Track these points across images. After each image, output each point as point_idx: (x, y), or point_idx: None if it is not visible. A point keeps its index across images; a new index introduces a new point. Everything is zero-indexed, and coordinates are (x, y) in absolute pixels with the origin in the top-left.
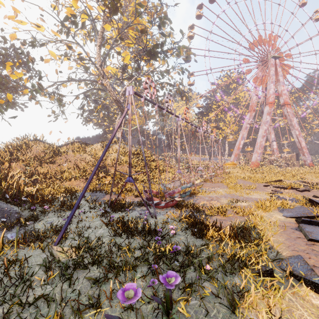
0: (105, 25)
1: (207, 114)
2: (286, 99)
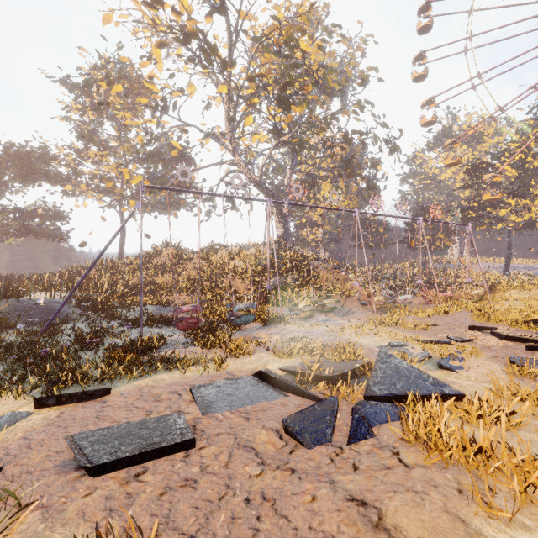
0: (219, 88)
1: (493, 168)
2: None
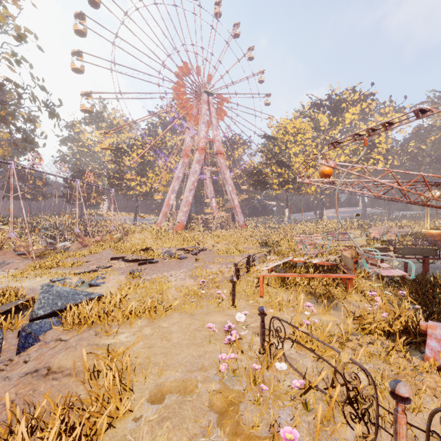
0: None
1: (128, 153)
2: (220, 147)
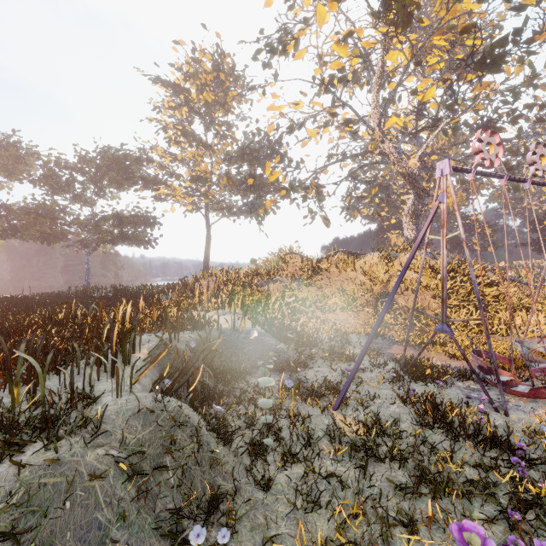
0: (387, 55)
1: None
2: None
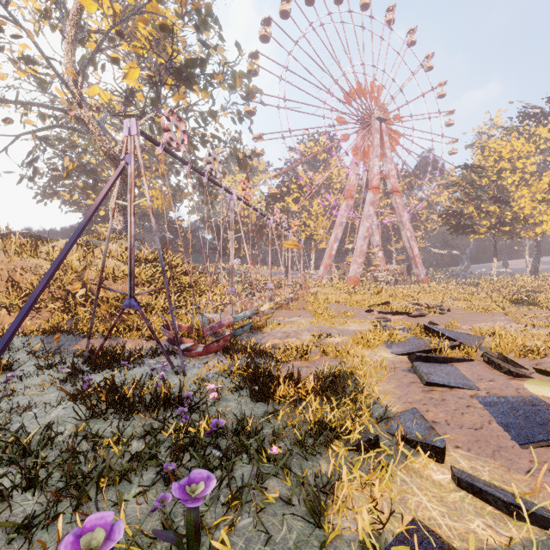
0: None
1: (282, 199)
2: (395, 184)
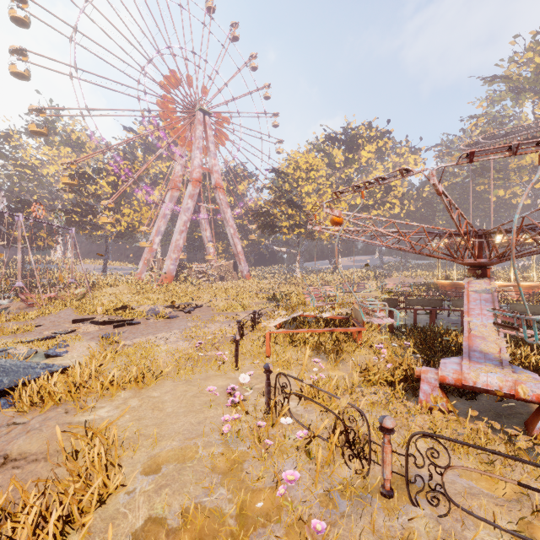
0: None
1: (94, 181)
2: (219, 180)
